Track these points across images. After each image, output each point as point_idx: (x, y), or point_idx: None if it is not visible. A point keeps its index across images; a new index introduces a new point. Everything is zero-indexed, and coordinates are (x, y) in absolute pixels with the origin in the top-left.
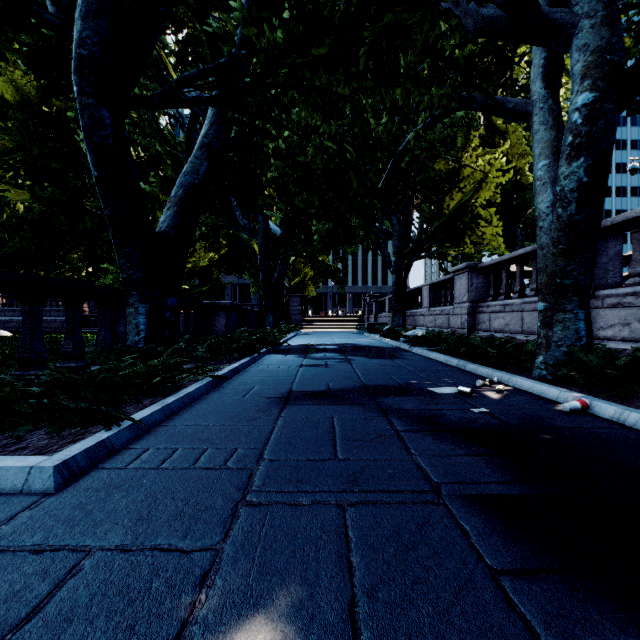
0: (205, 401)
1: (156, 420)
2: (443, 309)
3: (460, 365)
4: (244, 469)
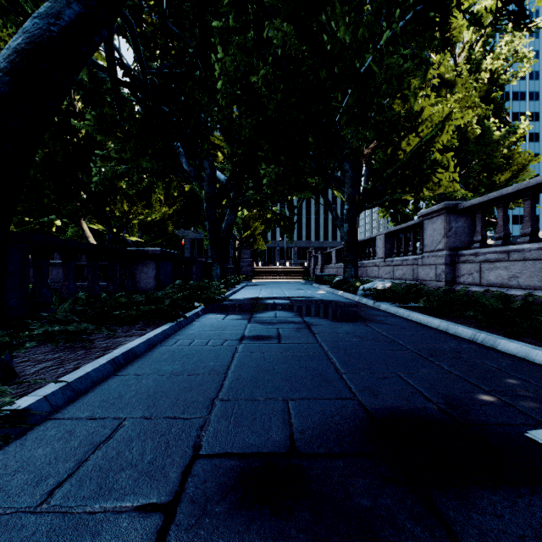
0: None
1: None
2: (404, 259)
3: (481, 339)
4: None
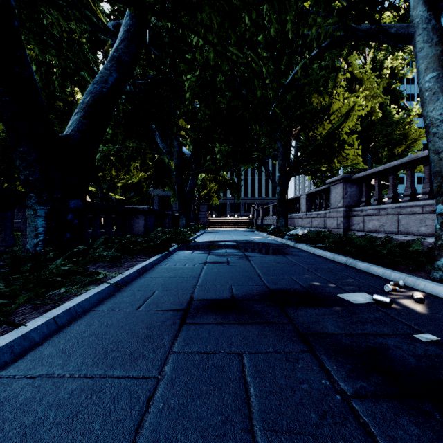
0: (89, 317)
1: None
2: (319, 213)
3: (349, 263)
4: None
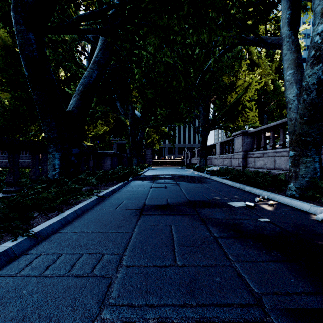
0: (91, 212)
1: (54, 228)
2: (227, 156)
3: (241, 187)
4: (105, 277)
